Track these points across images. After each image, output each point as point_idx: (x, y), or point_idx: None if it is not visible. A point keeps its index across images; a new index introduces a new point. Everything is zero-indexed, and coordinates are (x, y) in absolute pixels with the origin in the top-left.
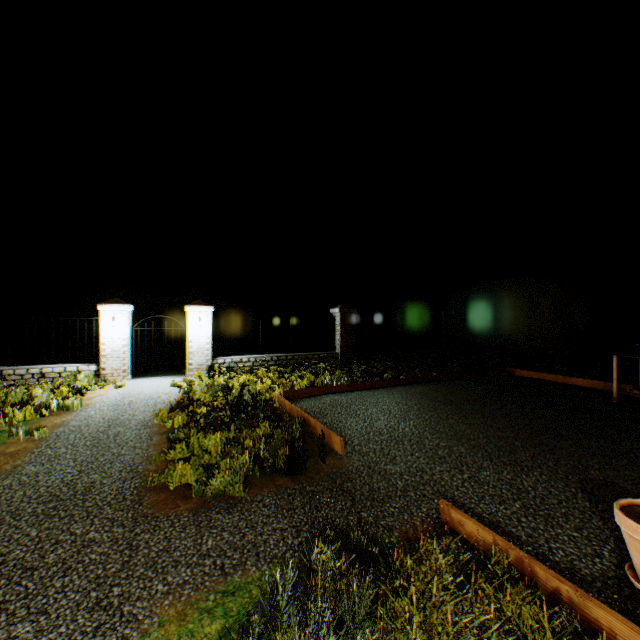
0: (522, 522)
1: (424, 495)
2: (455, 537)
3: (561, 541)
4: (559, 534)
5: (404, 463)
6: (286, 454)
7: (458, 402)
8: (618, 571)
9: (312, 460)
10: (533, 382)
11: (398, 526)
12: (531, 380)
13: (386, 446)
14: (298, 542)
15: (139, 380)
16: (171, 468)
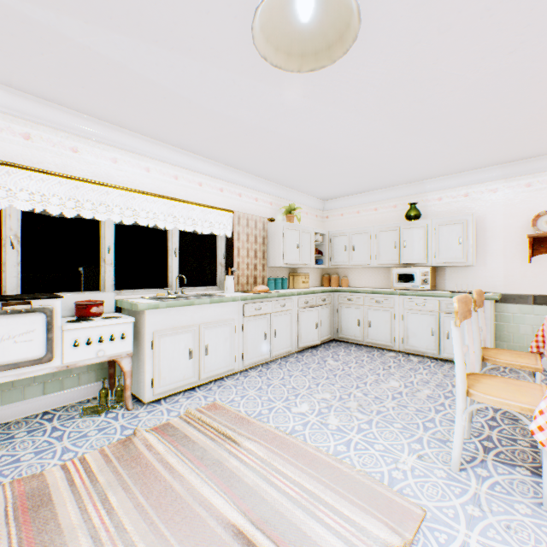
0: None
1: None
2: None
3: None
4: None
5: None
6: None
7: None
8: None
9: None
10: None
11: None
12: None
13: None
14: None
15: None
16: None
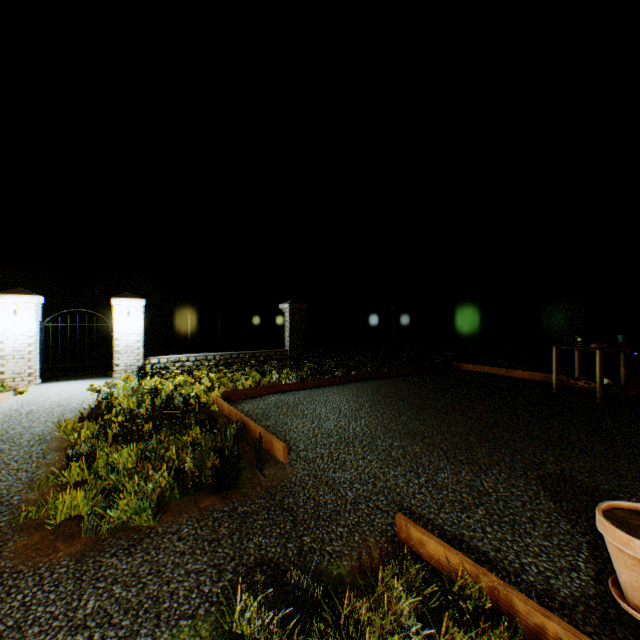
0: (488, 533)
1: (378, 507)
2: (416, 564)
3: (533, 554)
4: (529, 545)
5: (355, 469)
6: (215, 468)
7: (410, 397)
8: (598, 587)
9: (249, 472)
10: (479, 375)
11: (348, 551)
12: (477, 373)
13: (335, 450)
14: (218, 589)
15: (50, 385)
16: (58, 497)
